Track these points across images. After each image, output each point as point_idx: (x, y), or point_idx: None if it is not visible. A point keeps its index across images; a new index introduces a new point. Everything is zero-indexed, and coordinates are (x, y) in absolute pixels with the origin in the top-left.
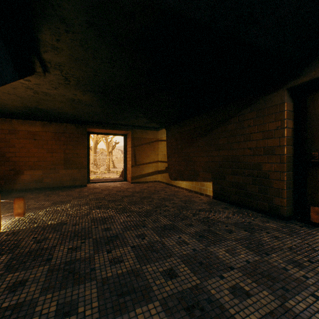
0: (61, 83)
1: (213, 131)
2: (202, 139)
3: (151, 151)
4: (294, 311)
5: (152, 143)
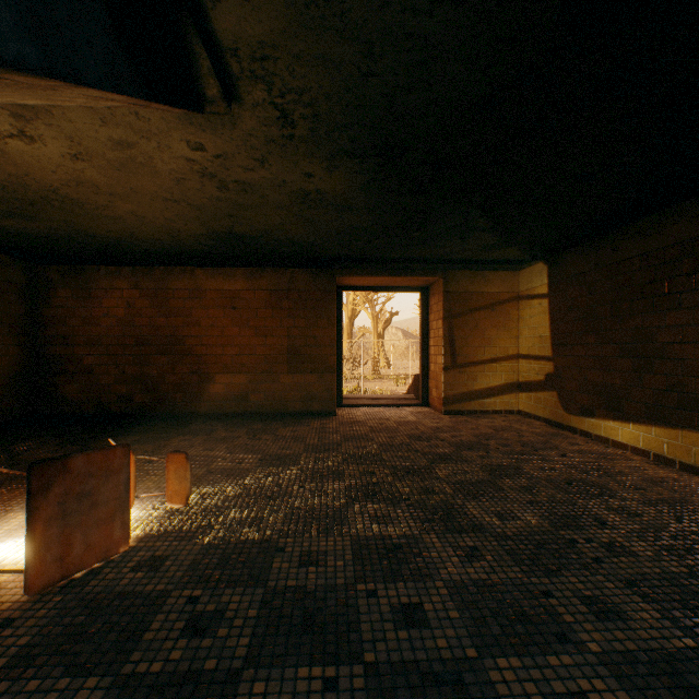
0: (272, 141)
1: None
2: None
3: (498, 329)
4: None
5: (501, 307)
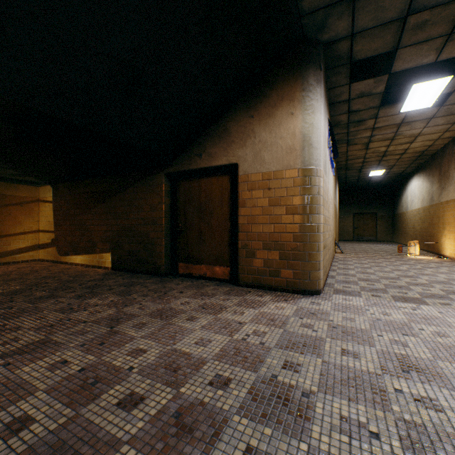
0: None
1: (112, 199)
2: (101, 206)
3: (26, 216)
4: (124, 311)
5: (28, 204)
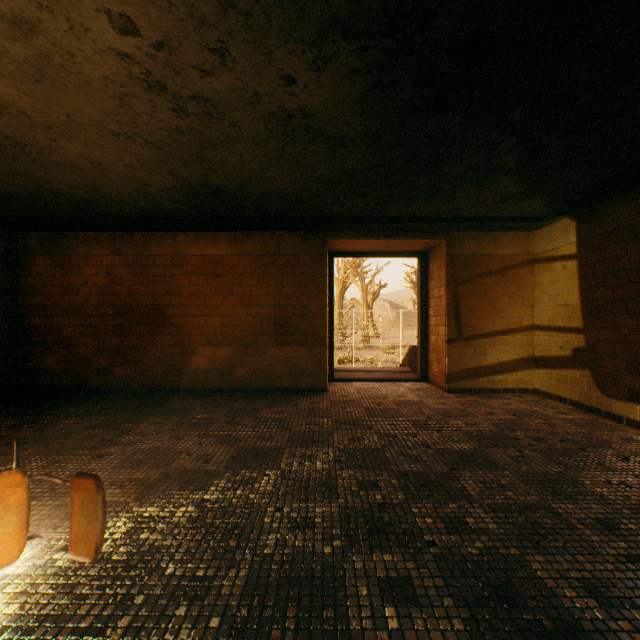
0: (229, 4)
1: None
2: None
3: (510, 297)
4: None
5: (513, 272)
